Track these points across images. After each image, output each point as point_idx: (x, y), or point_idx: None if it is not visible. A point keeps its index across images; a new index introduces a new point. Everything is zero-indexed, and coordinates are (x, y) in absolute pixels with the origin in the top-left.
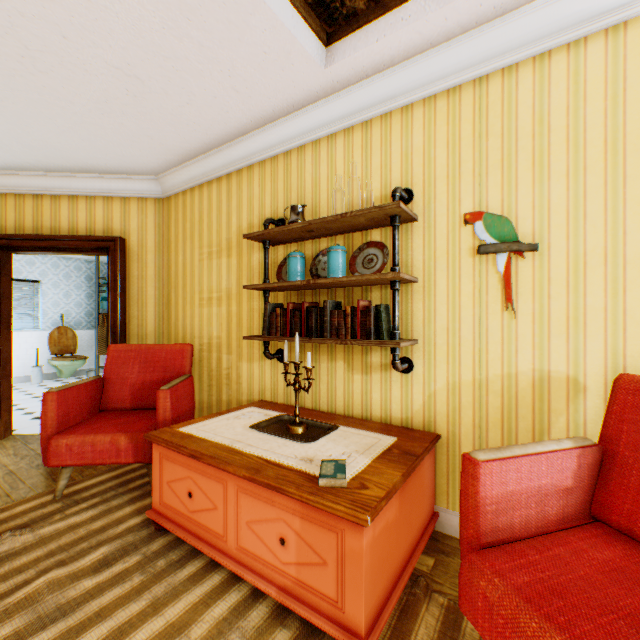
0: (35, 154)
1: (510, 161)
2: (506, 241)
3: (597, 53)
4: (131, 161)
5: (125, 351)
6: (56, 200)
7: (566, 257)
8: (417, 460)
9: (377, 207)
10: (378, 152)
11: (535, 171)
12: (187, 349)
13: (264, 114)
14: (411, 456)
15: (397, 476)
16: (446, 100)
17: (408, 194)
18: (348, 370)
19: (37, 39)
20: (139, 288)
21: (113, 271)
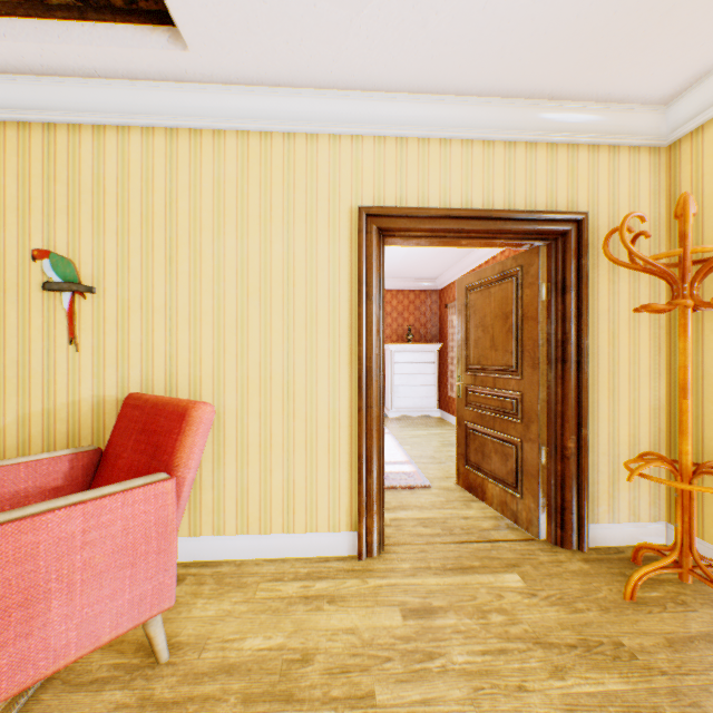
0: None
1: (76, 210)
2: (71, 281)
3: (138, 143)
4: None
5: None
6: None
7: (118, 301)
8: None
9: None
10: None
11: (95, 224)
12: None
13: None
14: None
15: None
16: (18, 132)
17: None
18: None
19: None
20: None
21: None
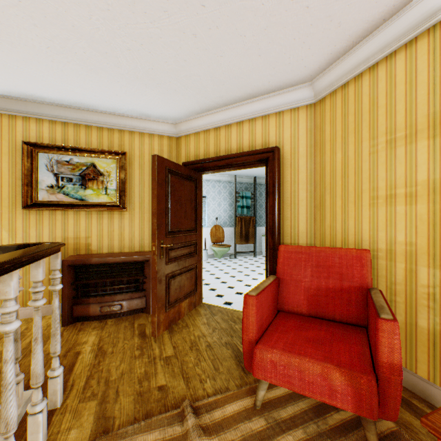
0: (219, 90)
1: None
2: None
3: None
4: (292, 69)
5: (294, 252)
6: (228, 128)
7: None
8: None
9: None
10: None
11: None
12: (364, 255)
13: None
14: None
15: None
16: None
17: None
18: None
19: None
20: (291, 192)
21: (270, 178)
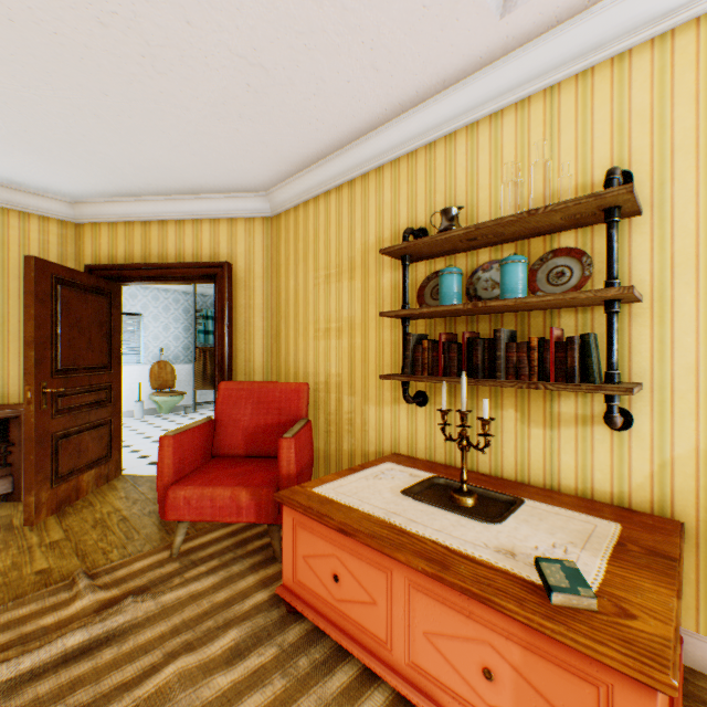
0: (145, 176)
1: None
2: None
3: None
4: (240, 176)
5: (236, 390)
6: (163, 226)
7: None
8: (679, 568)
9: (590, 196)
10: (570, 126)
11: None
12: (303, 388)
13: (404, 98)
14: (666, 560)
15: (669, 597)
16: (693, 34)
17: (623, 178)
18: (521, 422)
19: (159, 30)
20: (246, 319)
21: (220, 300)
